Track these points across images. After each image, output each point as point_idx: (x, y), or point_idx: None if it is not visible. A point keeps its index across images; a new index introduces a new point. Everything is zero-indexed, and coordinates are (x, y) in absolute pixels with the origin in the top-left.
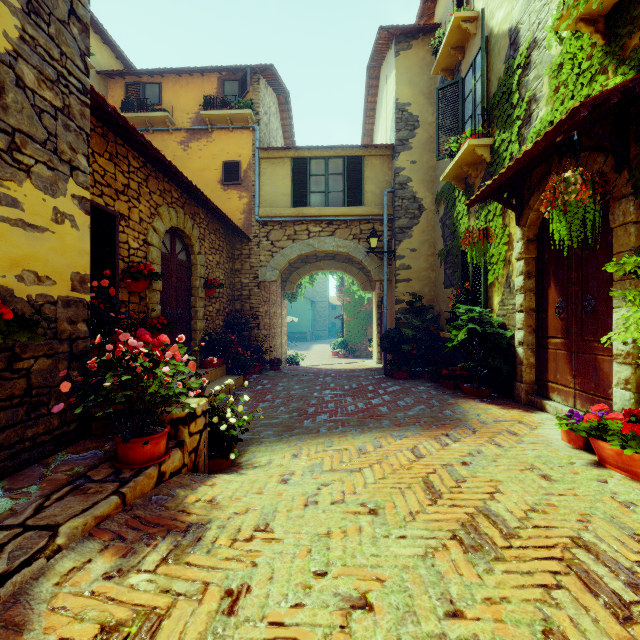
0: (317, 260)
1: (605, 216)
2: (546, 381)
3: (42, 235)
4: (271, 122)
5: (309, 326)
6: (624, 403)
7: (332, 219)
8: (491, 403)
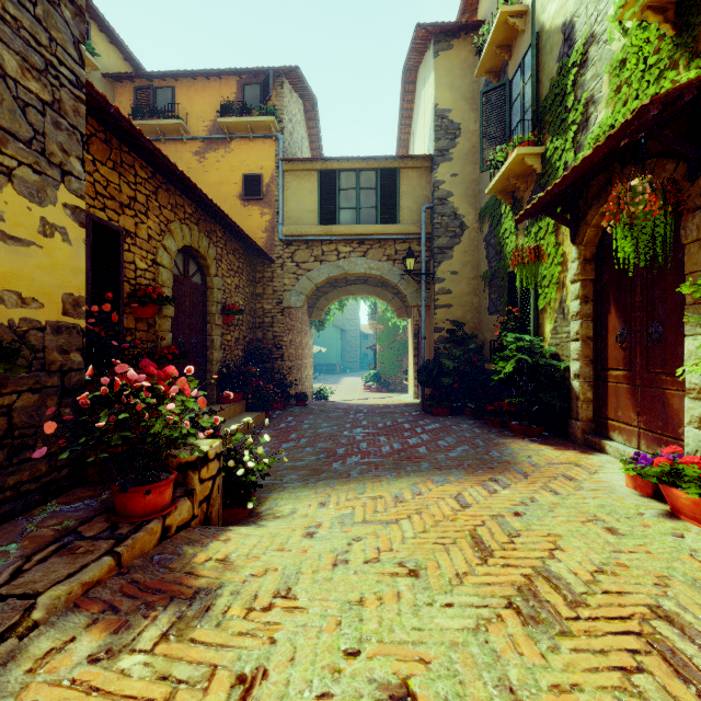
0: (347, 284)
1: (675, 231)
2: (605, 418)
3: (27, 250)
4: (296, 131)
5: (338, 357)
6: (698, 444)
7: (364, 238)
8: (543, 443)
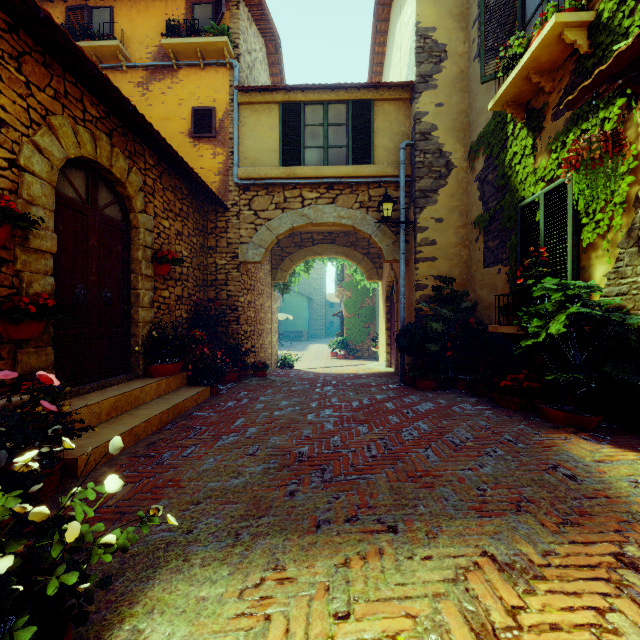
0: (314, 244)
1: None
2: None
3: None
4: (257, 70)
5: (305, 325)
6: None
7: (333, 181)
8: (620, 445)
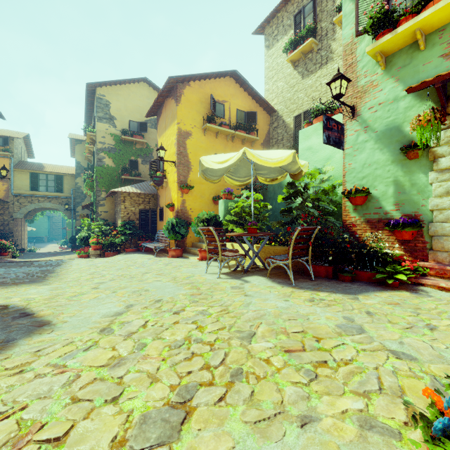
0: None
1: None
2: None
3: None
4: (19, 148)
5: (46, 232)
6: None
7: (50, 197)
8: None
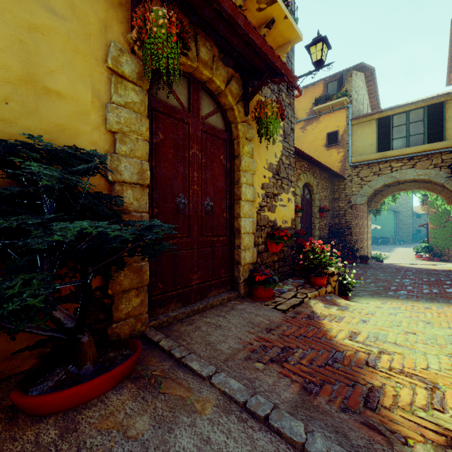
0: (399, 183)
1: None
2: None
3: (286, 207)
4: (359, 95)
5: (391, 232)
6: None
7: (412, 156)
8: None
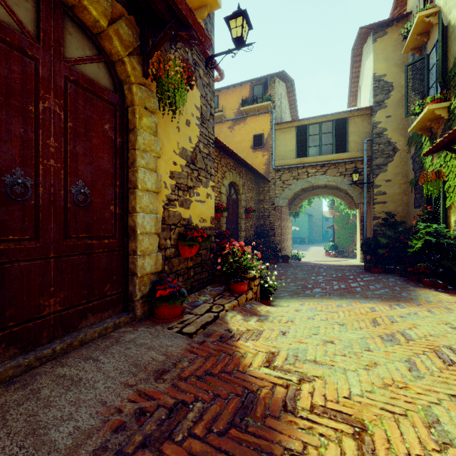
0: (313, 189)
1: None
2: None
3: (204, 204)
4: (282, 103)
5: (307, 233)
6: None
7: (324, 163)
8: (443, 292)
